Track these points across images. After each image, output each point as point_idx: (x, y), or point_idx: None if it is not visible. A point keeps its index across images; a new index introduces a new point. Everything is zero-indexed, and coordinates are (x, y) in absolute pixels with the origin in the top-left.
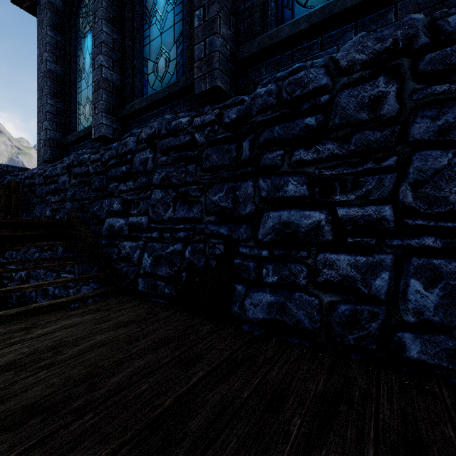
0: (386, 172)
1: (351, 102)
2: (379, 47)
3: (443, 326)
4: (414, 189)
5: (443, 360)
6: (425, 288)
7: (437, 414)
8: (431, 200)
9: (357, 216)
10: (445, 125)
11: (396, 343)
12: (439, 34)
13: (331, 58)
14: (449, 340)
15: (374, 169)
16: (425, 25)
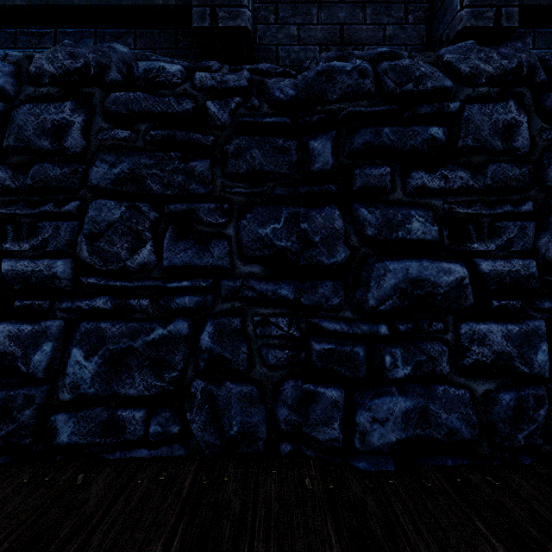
0: (72, 219)
1: (30, 122)
2: (69, 64)
3: (98, 398)
4: (91, 242)
5: (97, 435)
6: (86, 357)
7: (15, 516)
8: (107, 256)
9: (26, 272)
10: (122, 174)
11: (49, 430)
12: (131, 76)
13: (30, 57)
14: (105, 412)
15: (56, 214)
16: (127, 61)
